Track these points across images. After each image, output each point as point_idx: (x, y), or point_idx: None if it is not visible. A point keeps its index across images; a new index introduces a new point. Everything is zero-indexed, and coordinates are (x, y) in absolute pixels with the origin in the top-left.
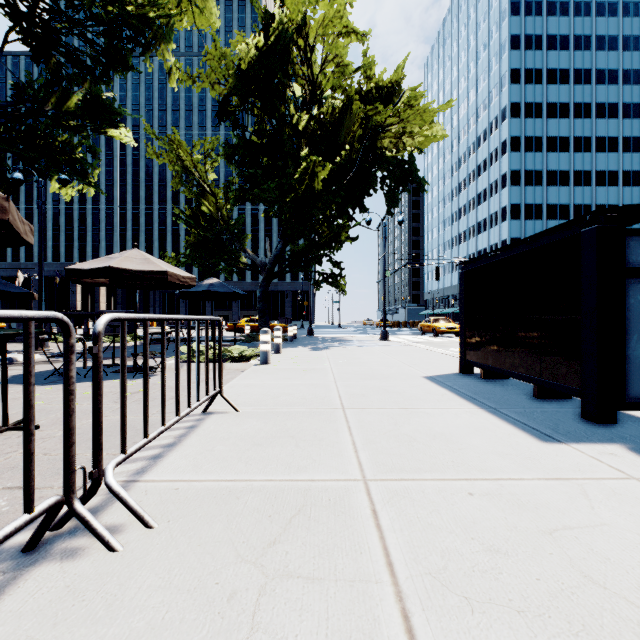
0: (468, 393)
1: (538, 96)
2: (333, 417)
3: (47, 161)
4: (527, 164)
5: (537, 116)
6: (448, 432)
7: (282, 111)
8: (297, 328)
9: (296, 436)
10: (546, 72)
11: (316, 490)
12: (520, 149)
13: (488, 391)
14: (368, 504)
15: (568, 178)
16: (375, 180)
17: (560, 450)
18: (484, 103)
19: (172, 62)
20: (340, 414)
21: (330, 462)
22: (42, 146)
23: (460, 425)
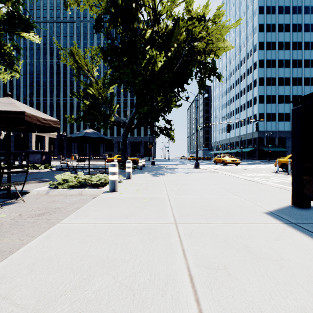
0: None
1: (273, 38)
2: None
3: None
4: (267, 74)
5: (273, 49)
6: None
7: (135, 25)
8: (146, 160)
9: None
10: (277, 25)
11: None
12: (264, 66)
13: None
14: None
15: (289, 81)
16: (191, 72)
17: None
18: (244, 43)
19: None
20: None
21: None
22: None
23: None
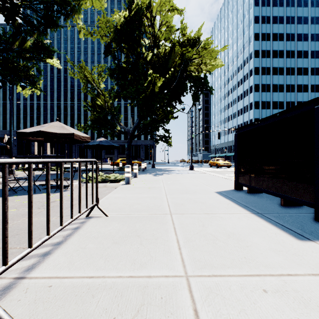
0: (242, 203)
1: (268, 47)
2: (164, 220)
3: (15, 76)
4: (262, 81)
5: (267, 57)
6: (237, 232)
7: (138, 51)
8: (147, 163)
9: (141, 235)
10: (272, 35)
11: (152, 287)
12: (259, 73)
13: (253, 201)
14: (190, 303)
15: (283, 88)
16: (187, 87)
17: (313, 247)
18: (241, 50)
19: (81, 25)
20: (169, 218)
21: (162, 258)
22: (11, 68)
23: (243, 226)
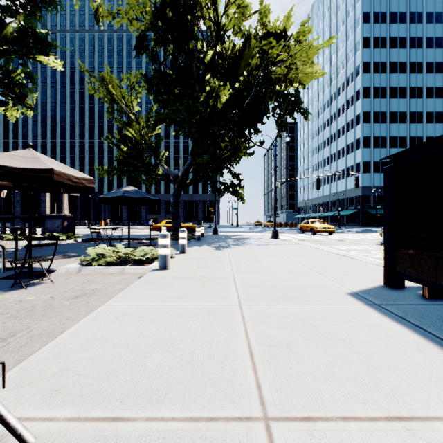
0: None
1: (383, 57)
2: None
3: None
4: (375, 107)
5: (382, 72)
6: None
7: (190, 45)
8: (206, 227)
9: None
10: (389, 39)
11: None
12: (370, 96)
13: None
14: None
15: (405, 117)
16: (267, 108)
17: None
18: (342, 63)
19: (97, 4)
20: None
21: None
22: None
23: None
